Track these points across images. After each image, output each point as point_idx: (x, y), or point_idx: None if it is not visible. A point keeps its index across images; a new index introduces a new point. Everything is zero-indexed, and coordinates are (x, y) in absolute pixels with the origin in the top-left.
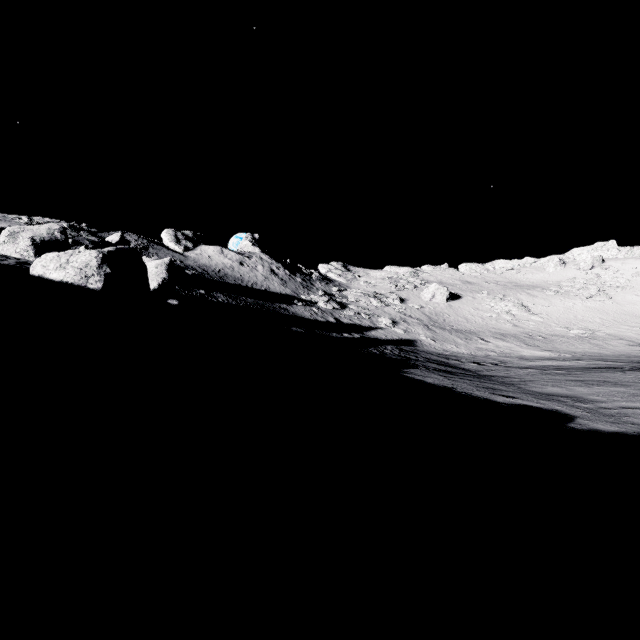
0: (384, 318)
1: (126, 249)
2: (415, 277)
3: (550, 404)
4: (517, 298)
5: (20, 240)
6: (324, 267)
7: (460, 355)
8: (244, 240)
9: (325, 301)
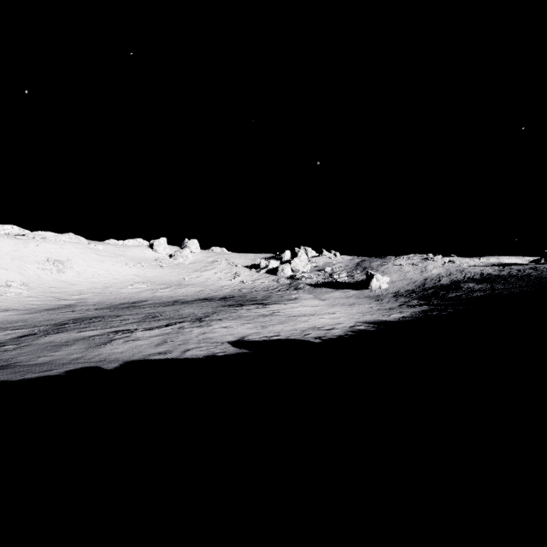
0: None
1: None
2: None
3: (73, 366)
4: None
5: None
6: None
7: None
8: None
9: None
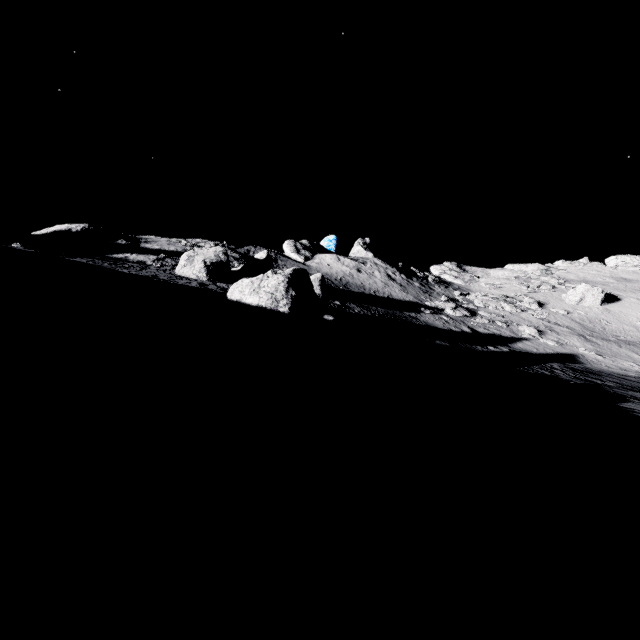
0: (526, 327)
1: (299, 270)
2: (548, 275)
3: None
4: None
5: (195, 263)
6: (437, 268)
7: None
8: (356, 246)
9: (453, 308)
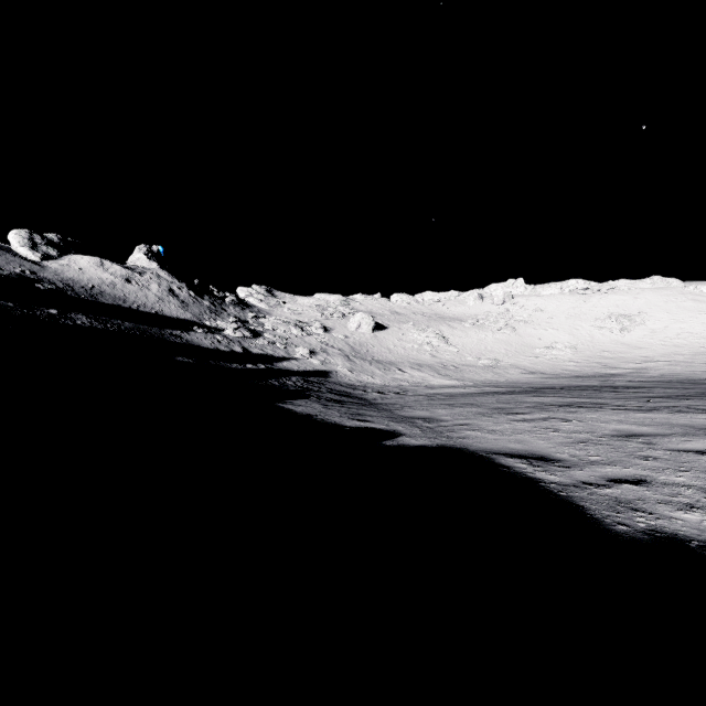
0: (302, 348)
1: None
2: (345, 306)
3: (396, 425)
4: (439, 329)
5: None
6: (244, 290)
7: (370, 385)
8: (137, 252)
9: (234, 328)
